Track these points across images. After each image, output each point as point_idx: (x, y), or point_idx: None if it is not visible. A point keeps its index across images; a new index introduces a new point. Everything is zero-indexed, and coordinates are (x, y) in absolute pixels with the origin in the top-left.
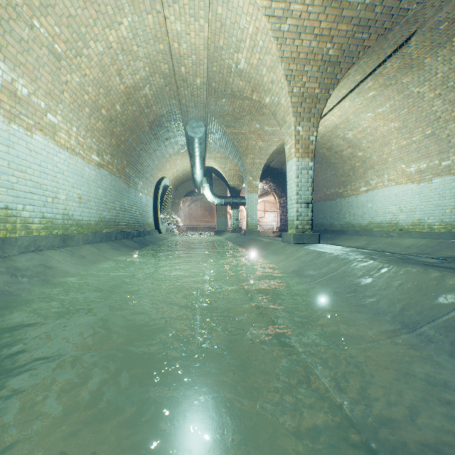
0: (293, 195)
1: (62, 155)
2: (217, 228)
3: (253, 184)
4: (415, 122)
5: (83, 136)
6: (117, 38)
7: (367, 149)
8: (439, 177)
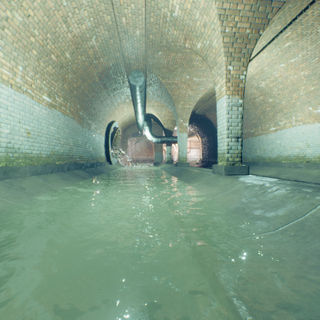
0: (224, 130)
1: (5, 90)
2: (155, 160)
3: (183, 125)
4: None
5: (31, 76)
6: None
7: (277, 96)
8: None
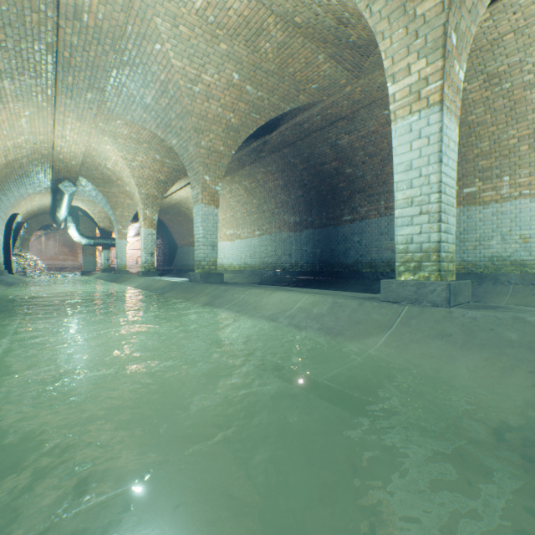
0: (144, 249)
1: None
2: (85, 268)
3: (123, 232)
4: (226, 207)
5: None
6: (14, 143)
7: None
8: (237, 240)
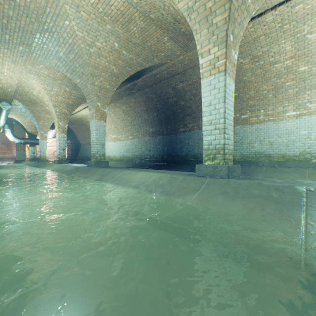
0: (58, 146)
1: None
2: (17, 158)
3: (44, 135)
4: (112, 121)
5: None
6: None
7: None
8: (118, 141)
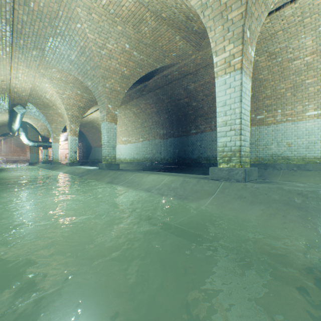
0: (70, 149)
1: None
2: (31, 161)
3: (57, 138)
4: (122, 124)
5: None
6: None
7: None
8: (129, 143)
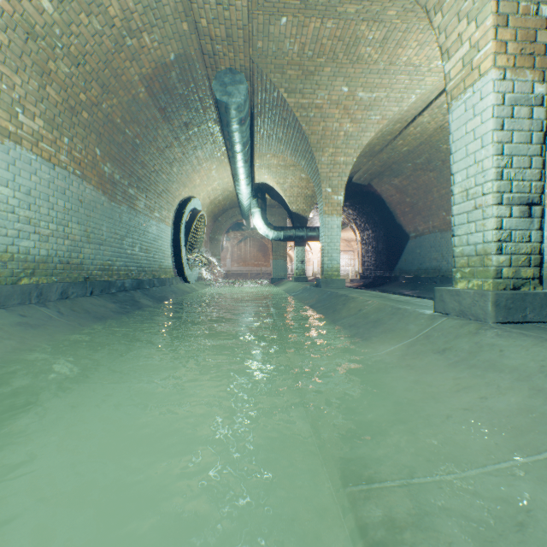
0: (487, 181)
1: None
2: (274, 274)
3: (333, 200)
4: None
5: None
6: None
7: None
8: None
